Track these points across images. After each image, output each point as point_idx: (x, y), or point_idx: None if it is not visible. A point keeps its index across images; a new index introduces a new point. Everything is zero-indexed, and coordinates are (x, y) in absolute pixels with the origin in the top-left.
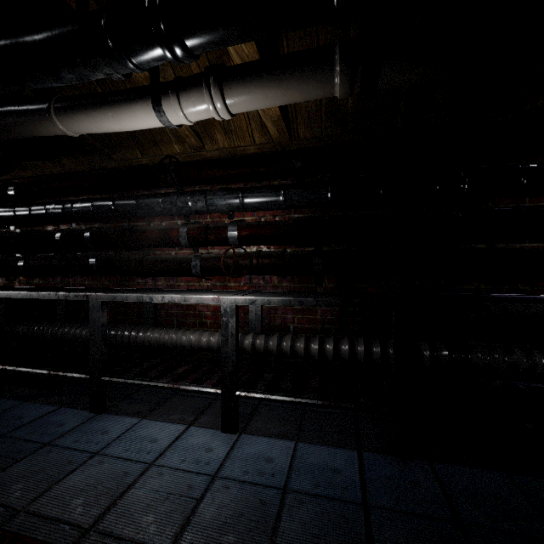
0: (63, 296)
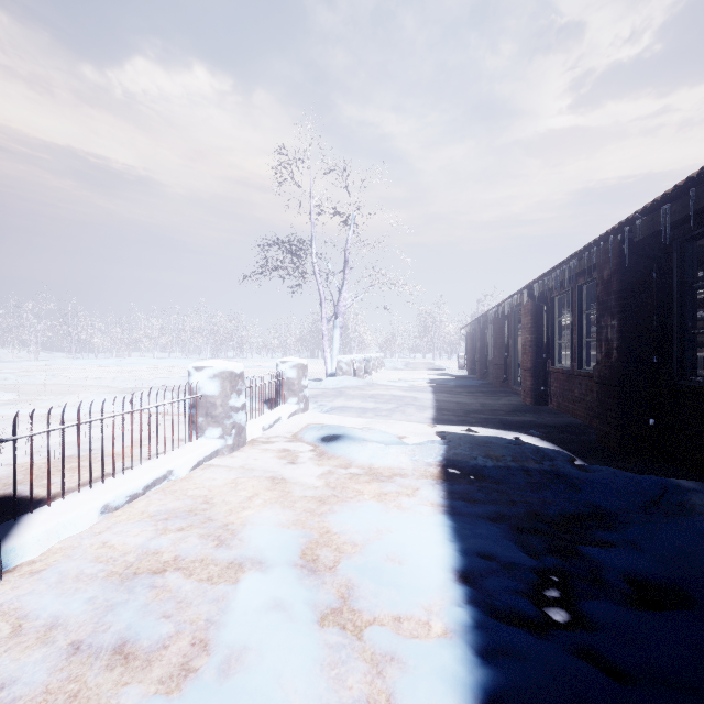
0: None
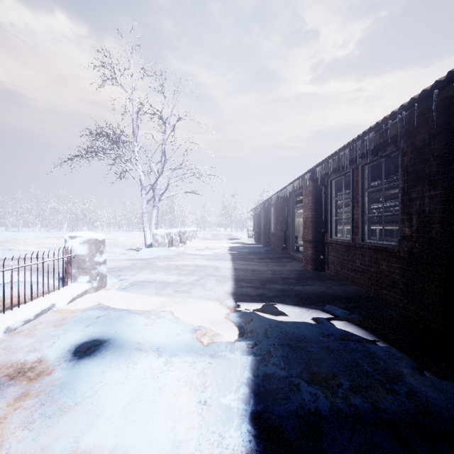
0: (393, 228)
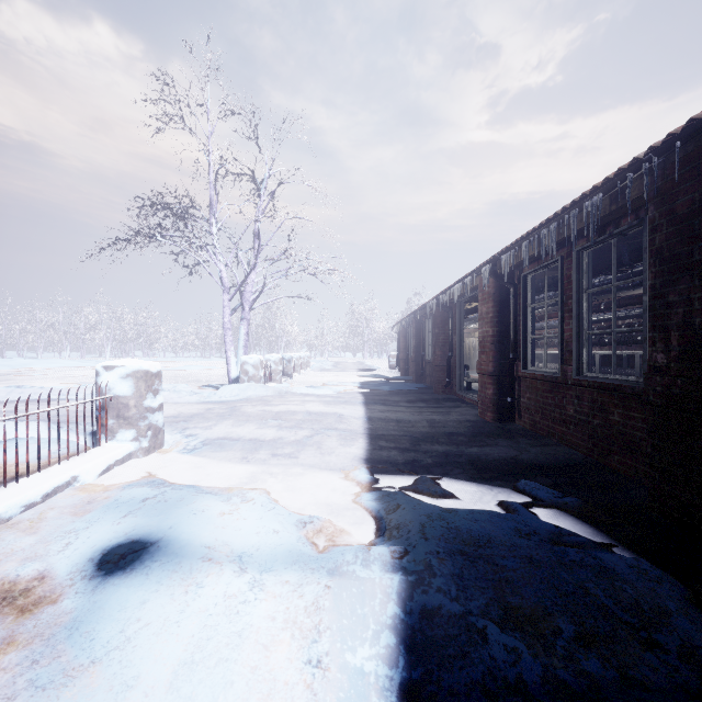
0: (624, 353)
